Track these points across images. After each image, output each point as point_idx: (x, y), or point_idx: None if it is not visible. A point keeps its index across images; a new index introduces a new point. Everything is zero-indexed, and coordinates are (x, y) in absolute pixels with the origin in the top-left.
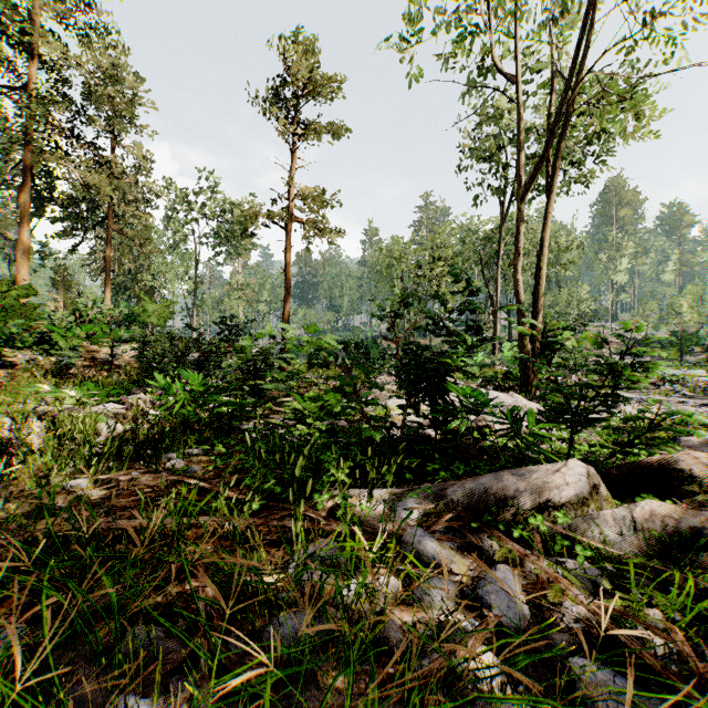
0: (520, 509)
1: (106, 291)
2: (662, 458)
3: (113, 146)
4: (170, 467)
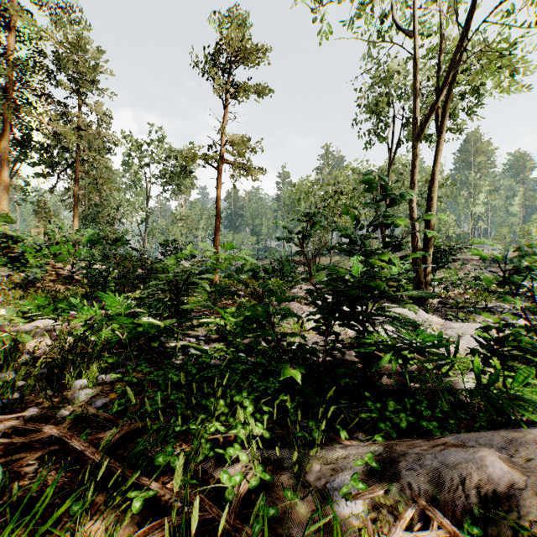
0: (522, 518)
1: (74, 220)
2: None
3: (80, 105)
4: (75, 400)
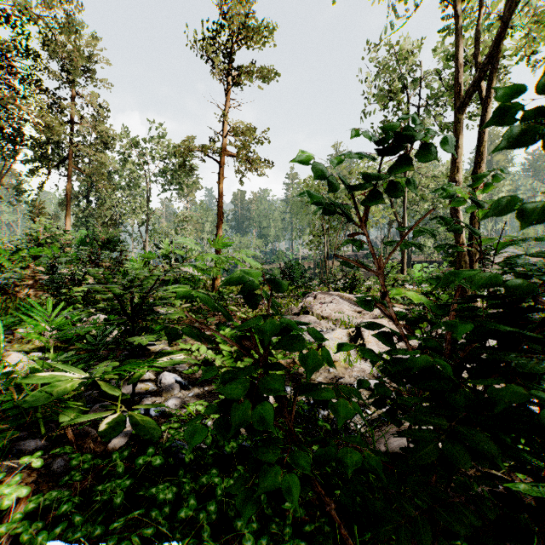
0: None
1: (67, 220)
2: None
3: (72, 96)
4: None
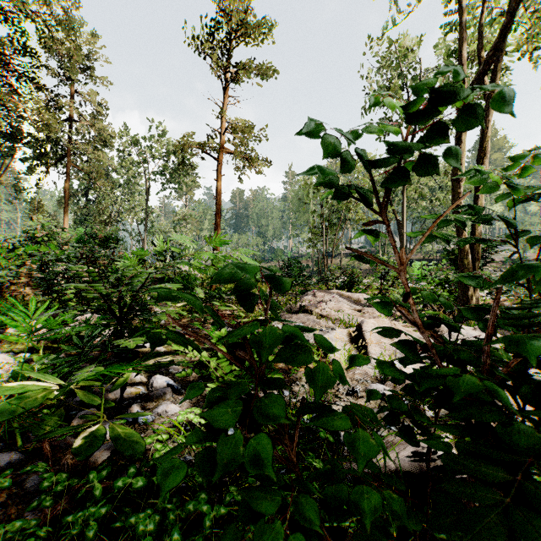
0: None
1: (65, 218)
2: None
3: (71, 93)
4: None
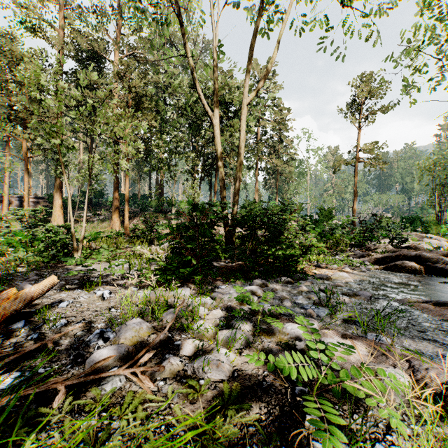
0: (371, 249)
1: (276, 199)
2: (408, 245)
3: (278, 141)
4: None
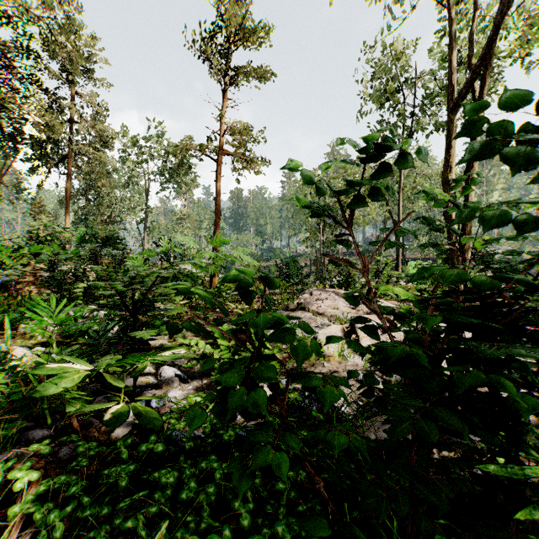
0: None
1: (66, 218)
2: None
3: (72, 95)
4: None
